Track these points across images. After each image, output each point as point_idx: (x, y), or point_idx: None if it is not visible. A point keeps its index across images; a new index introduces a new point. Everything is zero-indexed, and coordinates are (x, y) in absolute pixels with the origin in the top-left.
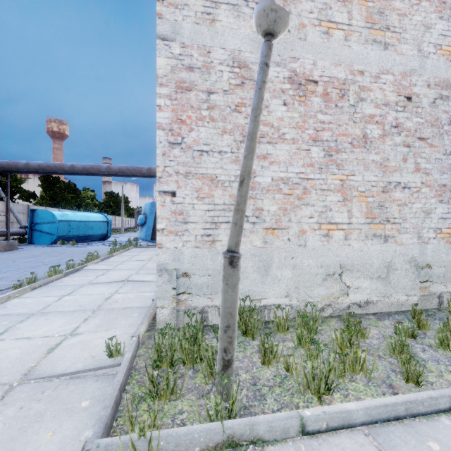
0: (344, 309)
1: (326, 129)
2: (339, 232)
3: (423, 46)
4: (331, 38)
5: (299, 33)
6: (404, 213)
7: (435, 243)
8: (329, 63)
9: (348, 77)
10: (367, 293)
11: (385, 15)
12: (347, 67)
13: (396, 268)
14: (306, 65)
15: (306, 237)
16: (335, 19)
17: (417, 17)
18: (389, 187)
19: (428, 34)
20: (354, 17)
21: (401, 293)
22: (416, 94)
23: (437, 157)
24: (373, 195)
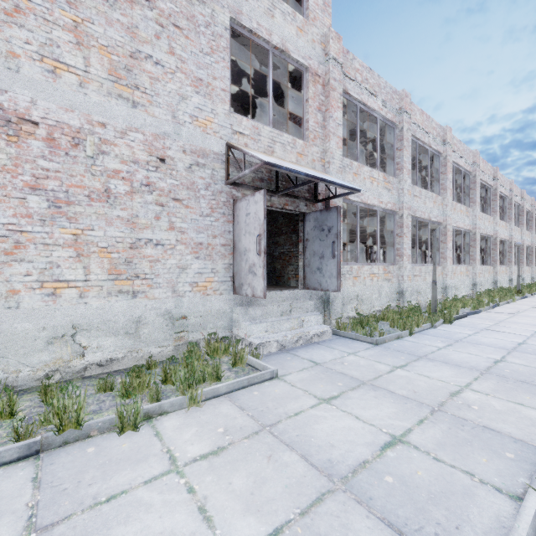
0: (80, 371)
1: (52, 177)
2: (71, 290)
3: (179, 114)
4: (60, 79)
5: (8, 62)
6: (156, 268)
7: (191, 296)
8: (56, 106)
9: (85, 127)
10: (111, 351)
11: (134, 73)
12: (84, 115)
13: (147, 323)
14: (19, 101)
15: (19, 298)
16: (65, 60)
17: (172, 86)
18: (139, 244)
19: (184, 104)
20: (92, 65)
21: (153, 346)
22: (170, 157)
23: (193, 218)
24: (118, 251)
